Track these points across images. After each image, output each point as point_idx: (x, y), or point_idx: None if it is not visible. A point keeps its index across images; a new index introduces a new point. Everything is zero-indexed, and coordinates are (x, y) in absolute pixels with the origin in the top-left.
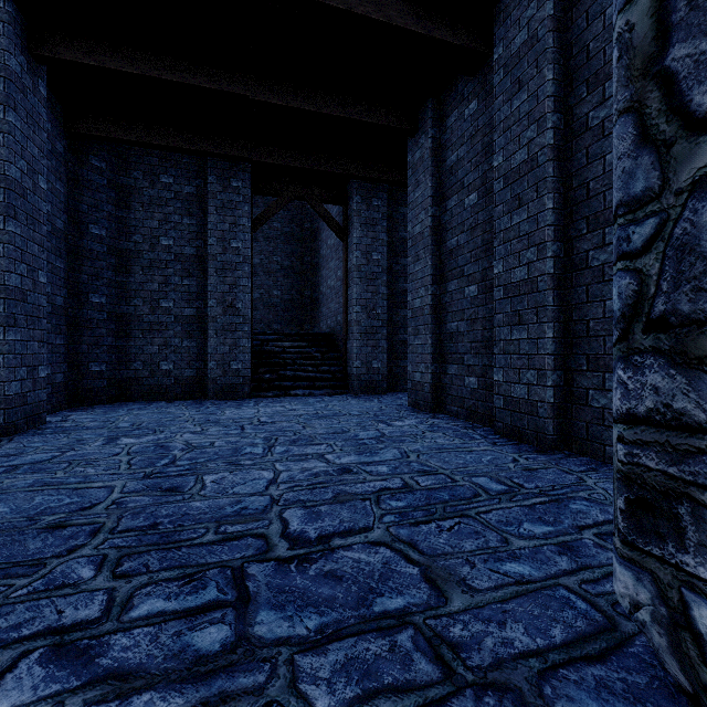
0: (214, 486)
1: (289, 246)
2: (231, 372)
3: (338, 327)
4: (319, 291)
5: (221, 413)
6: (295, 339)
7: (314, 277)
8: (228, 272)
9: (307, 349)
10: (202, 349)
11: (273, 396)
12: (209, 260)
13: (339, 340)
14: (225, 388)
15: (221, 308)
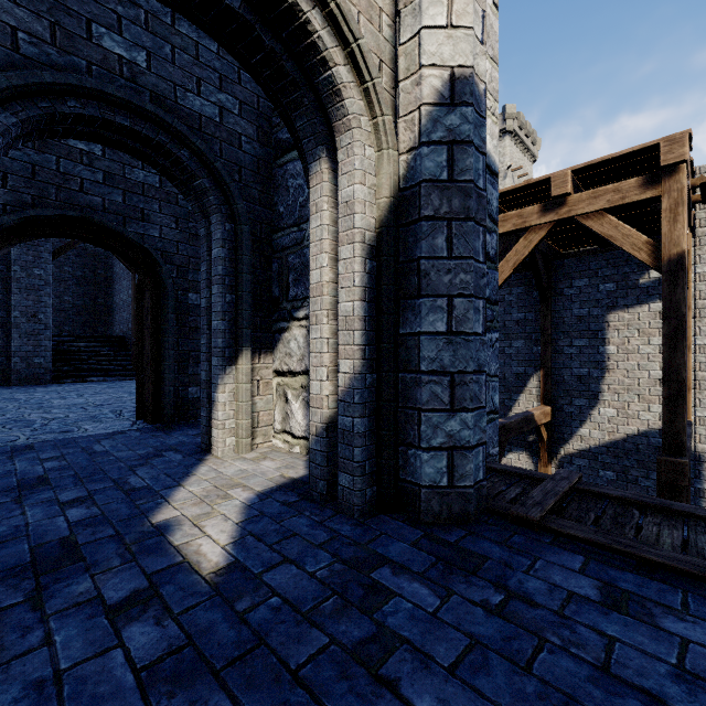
0: (59, 402)
1: (82, 259)
2: (34, 365)
3: (130, 332)
4: (113, 300)
5: (35, 390)
6: (90, 341)
7: (108, 288)
8: (31, 292)
9: (101, 348)
10: (5, 348)
11: (72, 382)
12: (13, 282)
13: (130, 342)
14: (29, 377)
15: (25, 318)
